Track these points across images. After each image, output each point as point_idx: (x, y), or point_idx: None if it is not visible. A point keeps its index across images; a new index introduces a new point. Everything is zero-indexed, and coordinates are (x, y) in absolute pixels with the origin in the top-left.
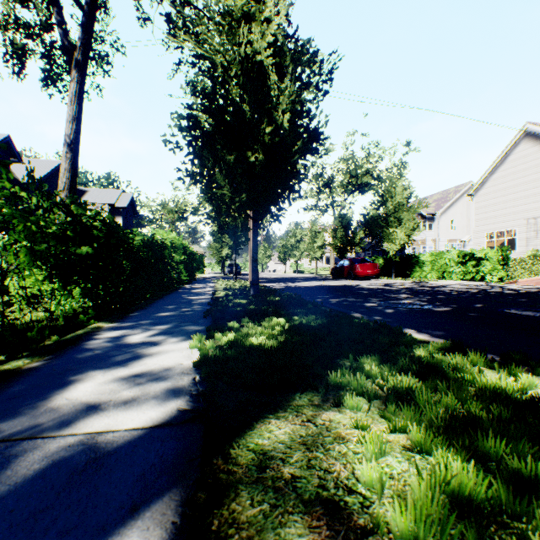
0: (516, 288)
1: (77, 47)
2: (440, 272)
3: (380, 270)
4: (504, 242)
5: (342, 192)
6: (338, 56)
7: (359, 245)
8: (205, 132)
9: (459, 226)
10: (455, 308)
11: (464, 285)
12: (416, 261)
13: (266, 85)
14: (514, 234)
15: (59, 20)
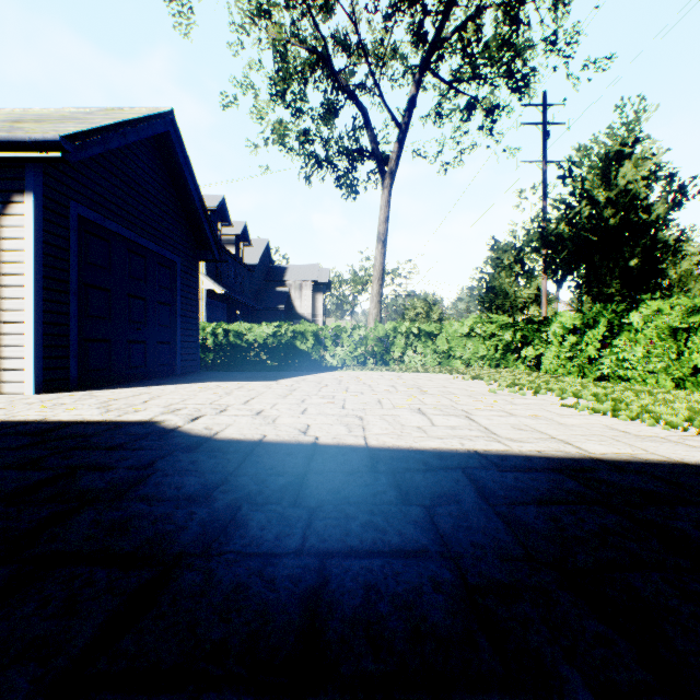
0: None
1: (391, 160)
2: None
3: None
4: None
5: None
6: None
7: None
8: (579, 244)
9: None
10: None
11: None
12: None
13: (645, 211)
14: None
15: (372, 137)
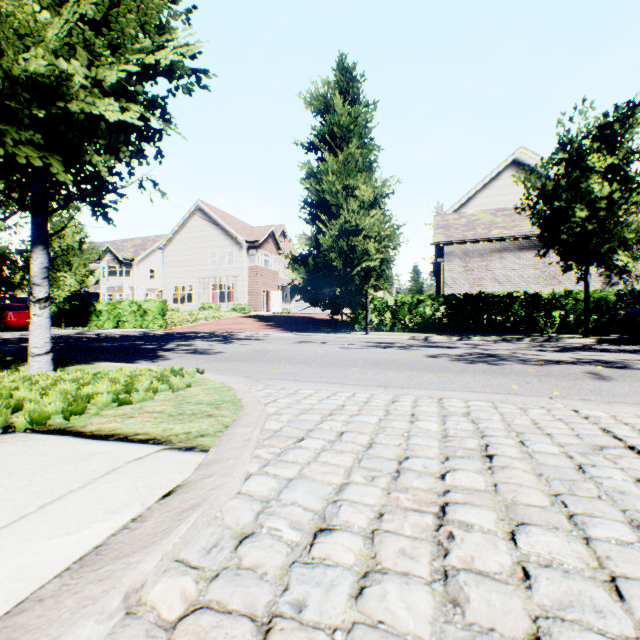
0: (158, 332)
1: None
2: (116, 322)
3: (54, 319)
4: (186, 295)
5: (2, 207)
6: None
7: (22, 286)
8: None
9: (159, 276)
10: (59, 345)
11: (125, 332)
12: (95, 310)
13: None
14: (193, 290)
15: None
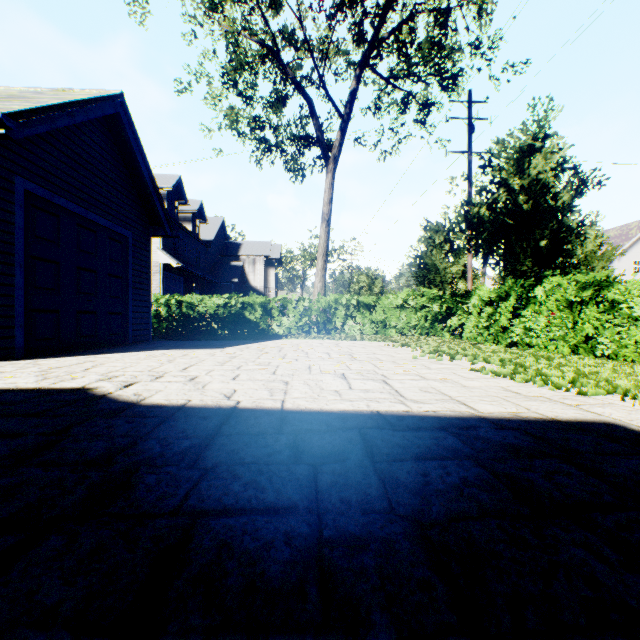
0: None
1: (335, 147)
2: None
3: None
4: None
5: None
6: (603, 175)
7: None
8: (497, 226)
9: None
10: None
11: None
12: None
13: (553, 198)
14: None
15: (317, 126)
